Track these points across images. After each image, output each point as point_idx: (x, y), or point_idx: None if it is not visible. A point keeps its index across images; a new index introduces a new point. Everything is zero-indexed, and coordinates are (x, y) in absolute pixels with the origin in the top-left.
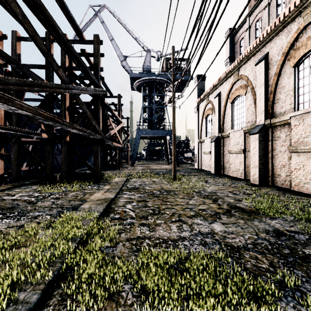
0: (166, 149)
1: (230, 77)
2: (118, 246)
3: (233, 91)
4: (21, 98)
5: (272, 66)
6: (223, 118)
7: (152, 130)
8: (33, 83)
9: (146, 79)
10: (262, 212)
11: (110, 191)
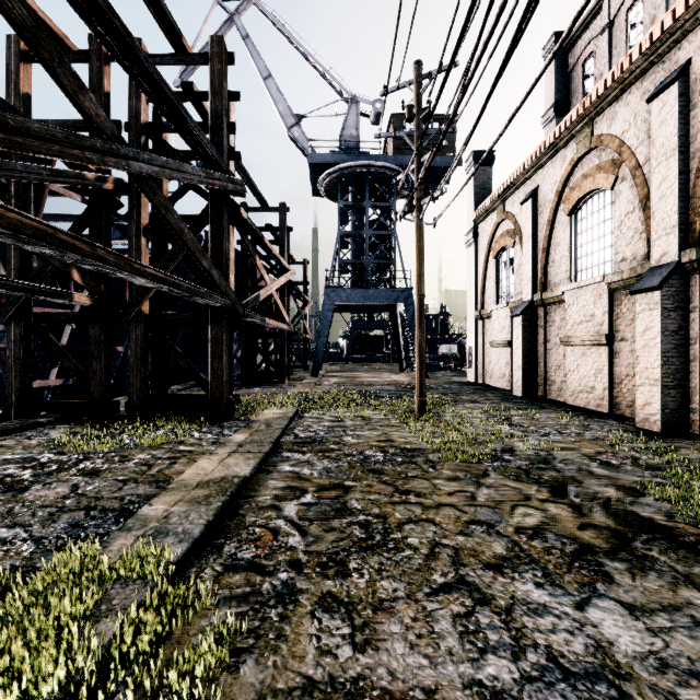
0: (395, 336)
1: (565, 146)
2: None
3: (574, 182)
4: (37, 208)
5: None
6: (546, 254)
7: (363, 291)
8: None
9: (348, 168)
10: None
11: (243, 450)
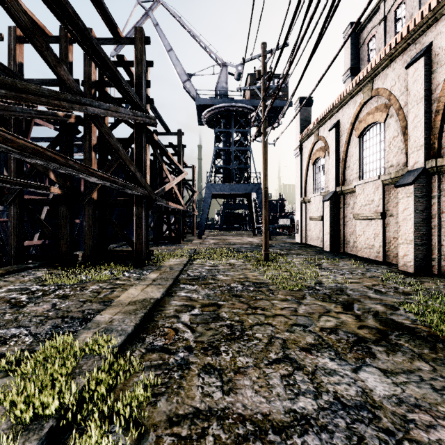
0: (250, 214)
1: (356, 95)
2: None
3: (361, 117)
4: (26, 133)
5: (440, 66)
6: (344, 162)
7: (230, 185)
8: None
9: (220, 108)
10: None
11: (156, 283)
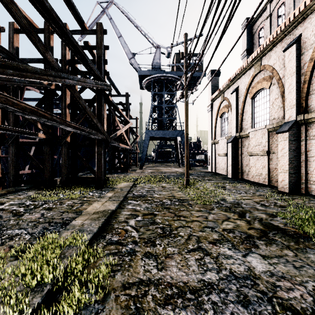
0: (177, 151)
1: (250, 69)
2: (107, 301)
3: (253, 85)
4: (21, 96)
5: (307, 51)
6: (242, 115)
7: (162, 131)
8: (5, 64)
9: (155, 77)
10: (312, 236)
11: (111, 200)
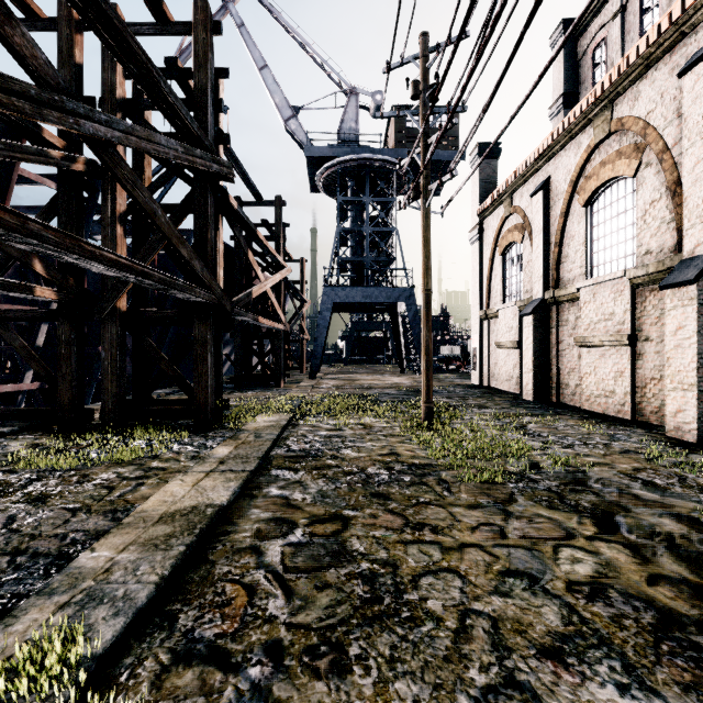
0: (396, 337)
1: (580, 132)
2: None
3: (590, 171)
4: (3, 194)
5: None
6: (559, 248)
7: (363, 289)
8: None
9: (347, 162)
10: None
11: (225, 468)
